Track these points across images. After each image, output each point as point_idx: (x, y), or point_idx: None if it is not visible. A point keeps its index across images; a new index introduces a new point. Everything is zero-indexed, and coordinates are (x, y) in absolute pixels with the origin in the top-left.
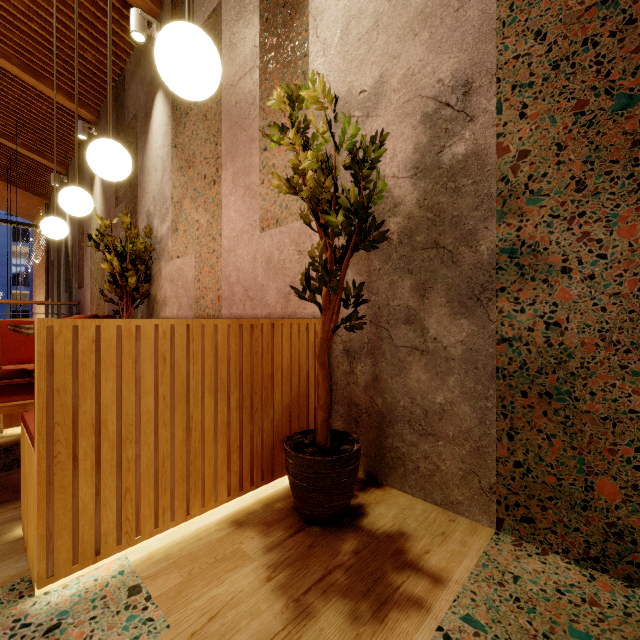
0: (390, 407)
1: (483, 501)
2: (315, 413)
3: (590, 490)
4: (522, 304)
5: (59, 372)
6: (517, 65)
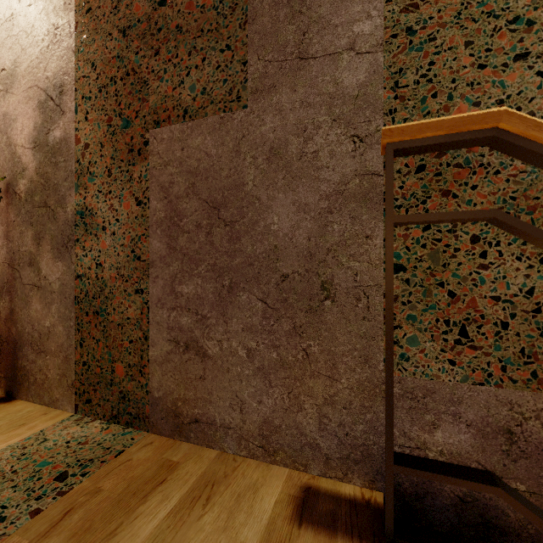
0: (20, 334)
1: (69, 395)
2: None
3: (114, 372)
4: (86, 251)
5: None
6: (84, 82)
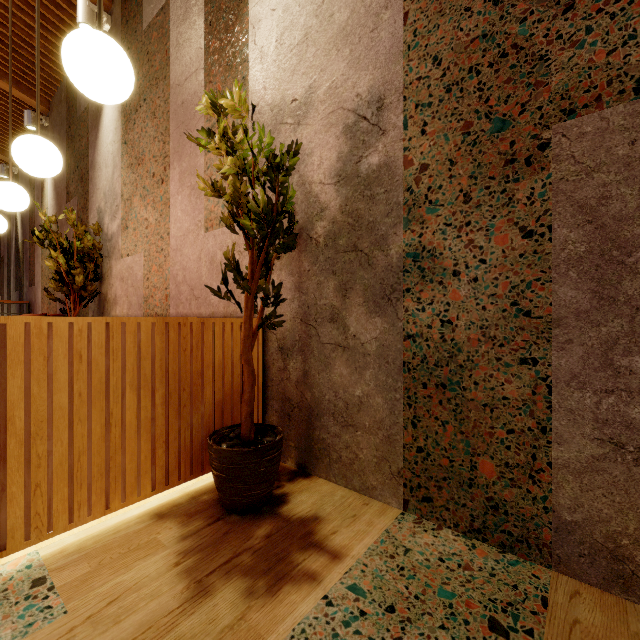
0: (317, 401)
1: (393, 485)
2: None
3: (474, 469)
4: (423, 304)
5: None
6: (419, 86)
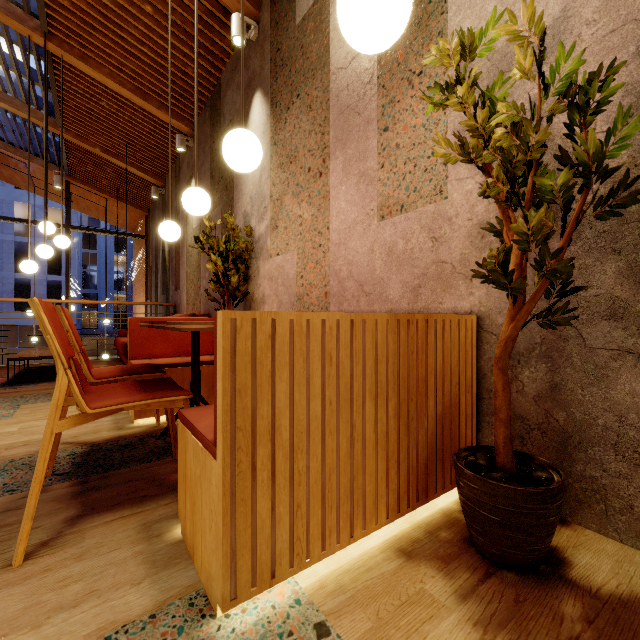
0: (580, 425)
1: None
2: (465, 425)
3: None
4: None
5: (240, 371)
6: None
